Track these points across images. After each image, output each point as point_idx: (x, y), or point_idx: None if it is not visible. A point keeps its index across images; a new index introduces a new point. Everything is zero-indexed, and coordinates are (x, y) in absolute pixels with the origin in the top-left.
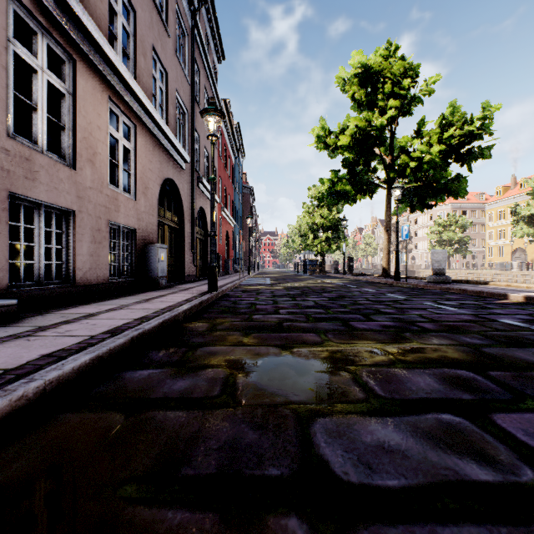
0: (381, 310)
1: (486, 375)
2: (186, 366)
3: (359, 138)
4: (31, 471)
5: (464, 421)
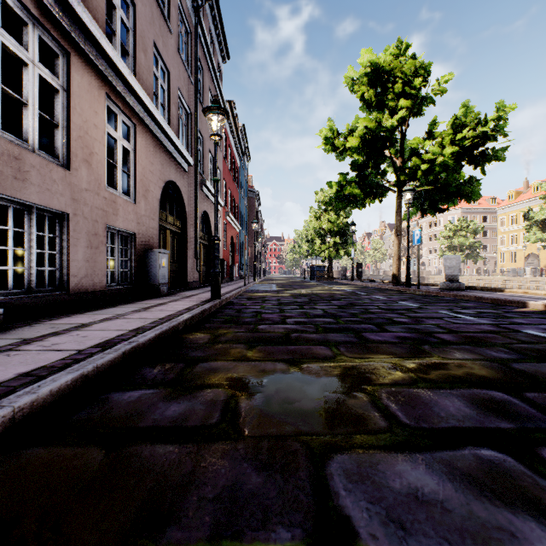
0: (395, 320)
1: (522, 398)
2: (182, 386)
3: (368, 140)
4: None
5: (508, 459)
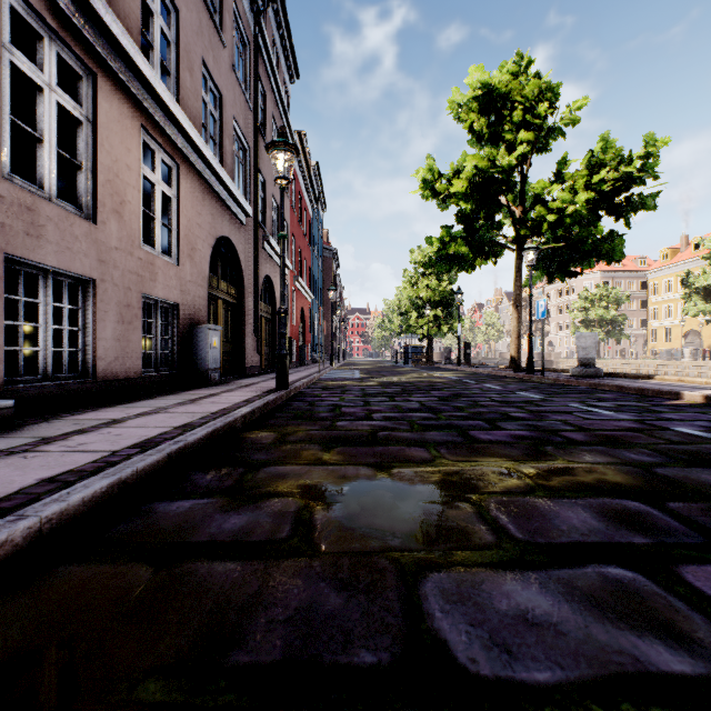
0: (511, 415)
1: (663, 508)
2: (243, 495)
3: (479, 183)
4: (9, 658)
5: (639, 578)
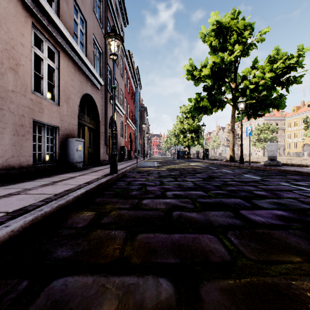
0: (255, 193)
1: None
2: None
3: (215, 70)
4: None
5: None
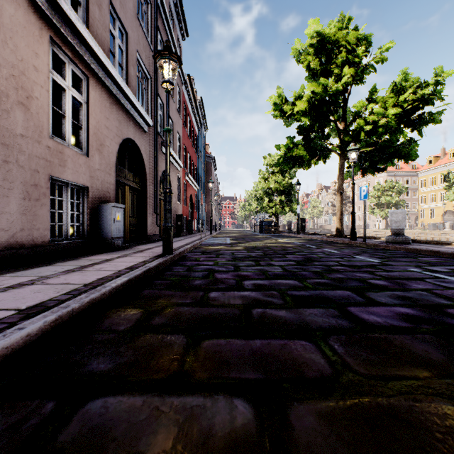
0: (371, 282)
1: None
2: None
3: (315, 104)
4: None
5: None
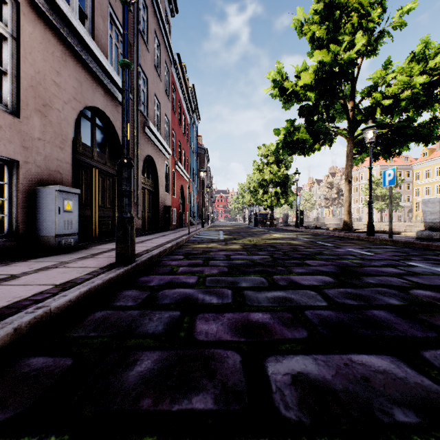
0: None
1: None
2: None
3: (322, 77)
4: None
5: None
